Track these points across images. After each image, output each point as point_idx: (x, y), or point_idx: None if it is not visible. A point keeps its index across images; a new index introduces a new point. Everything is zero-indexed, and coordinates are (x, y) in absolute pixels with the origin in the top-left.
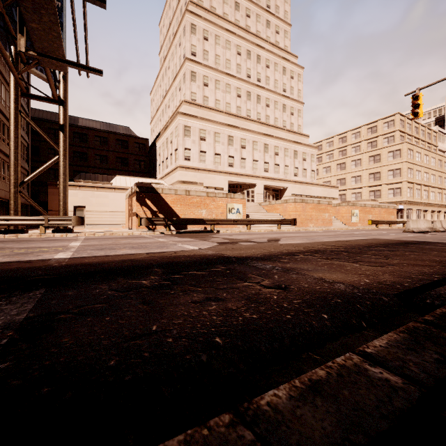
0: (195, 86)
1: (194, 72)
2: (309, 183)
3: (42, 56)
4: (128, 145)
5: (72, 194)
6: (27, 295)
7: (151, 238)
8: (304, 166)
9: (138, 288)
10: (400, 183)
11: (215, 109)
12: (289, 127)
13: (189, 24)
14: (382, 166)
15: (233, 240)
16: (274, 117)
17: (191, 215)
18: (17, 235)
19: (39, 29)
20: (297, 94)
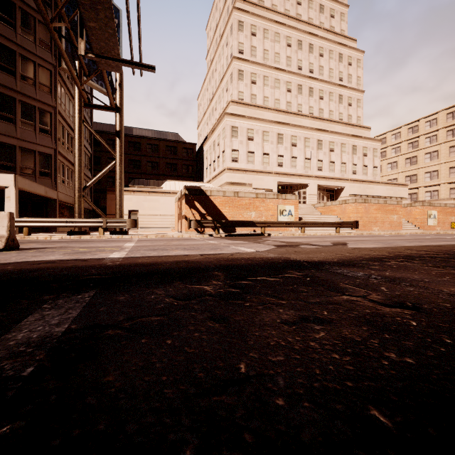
0: (242, 85)
1: (241, 70)
2: (371, 181)
3: (99, 58)
4: (177, 150)
5: (127, 198)
6: (75, 297)
7: (201, 240)
8: (365, 163)
9: (200, 295)
10: None
11: (263, 107)
12: (346, 120)
13: (237, 22)
14: None
15: (291, 243)
16: (329, 110)
17: (239, 218)
18: (81, 236)
19: (96, 28)
20: (355, 82)
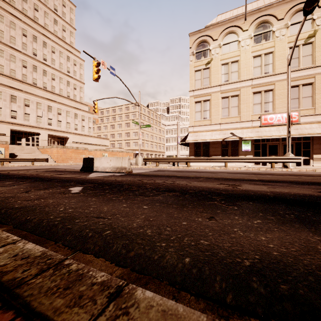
0: None
1: None
2: (87, 135)
3: None
4: None
5: None
6: None
7: None
8: (83, 124)
9: None
10: (137, 140)
11: None
12: (73, 97)
13: None
14: (131, 129)
15: None
16: (60, 88)
17: None
18: None
19: None
20: (79, 76)
